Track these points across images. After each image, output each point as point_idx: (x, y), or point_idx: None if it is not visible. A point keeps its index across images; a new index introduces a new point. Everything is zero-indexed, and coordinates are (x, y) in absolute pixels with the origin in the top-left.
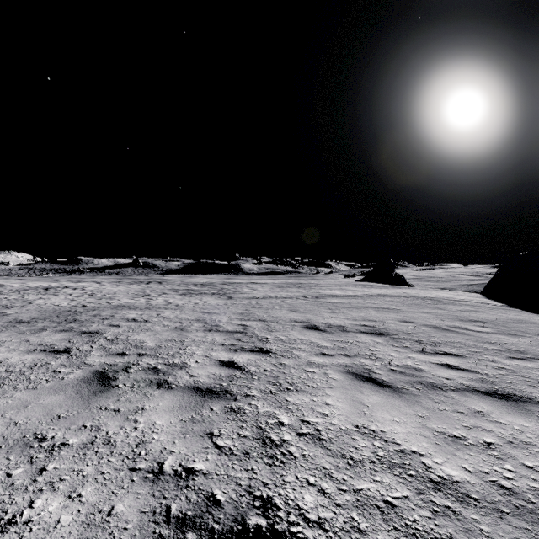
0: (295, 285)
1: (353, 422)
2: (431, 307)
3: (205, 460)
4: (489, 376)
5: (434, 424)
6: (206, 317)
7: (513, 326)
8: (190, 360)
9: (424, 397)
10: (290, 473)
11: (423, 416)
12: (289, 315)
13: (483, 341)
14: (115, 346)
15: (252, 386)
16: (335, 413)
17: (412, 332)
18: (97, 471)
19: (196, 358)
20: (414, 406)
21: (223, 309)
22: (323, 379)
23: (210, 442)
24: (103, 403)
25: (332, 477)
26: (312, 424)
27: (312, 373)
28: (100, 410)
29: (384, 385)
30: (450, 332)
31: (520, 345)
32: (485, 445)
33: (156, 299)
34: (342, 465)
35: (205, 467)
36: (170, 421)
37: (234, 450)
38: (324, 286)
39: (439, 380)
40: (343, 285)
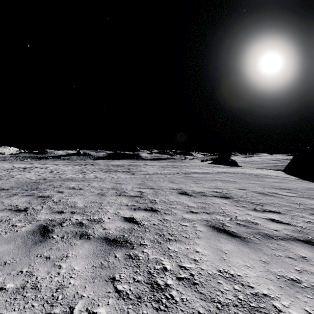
0: (172, 166)
1: (216, 267)
2: (255, 180)
3: (107, 304)
4: (303, 228)
5: (275, 269)
6: (118, 186)
7: (308, 192)
8: (105, 216)
9: (263, 245)
10: None
11: (265, 261)
12: (169, 185)
13: (292, 202)
14: (57, 206)
15: (144, 237)
16: (203, 260)
17: (246, 196)
18: None
19: (109, 215)
20: (258, 252)
21: (129, 181)
22: (193, 231)
23: (112, 286)
24: (39, 251)
25: None
26: (187, 269)
27: (185, 226)
28: (36, 257)
29: (234, 235)
30: (270, 196)
31: None
32: None
33: (89, 174)
34: (212, 309)
35: (106, 312)
36: (85, 267)
37: (130, 294)
38: (189, 167)
39: (270, 231)
40: (200, 166)
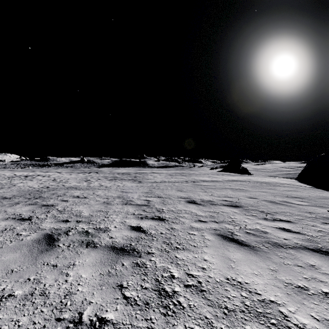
0: (180, 174)
1: (224, 275)
2: (266, 188)
3: (115, 310)
4: (313, 237)
5: (283, 276)
6: (124, 194)
7: (321, 201)
8: (111, 225)
9: (272, 254)
10: (180, 323)
11: (274, 269)
12: (177, 193)
13: (304, 211)
14: (62, 215)
15: (152, 246)
16: (211, 268)
17: (256, 205)
18: (30, 321)
19: (115, 224)
20: (266, 261)
21: (135, 189)
22: (201, 240)
23: (120, 293)
24: (46, 260)
25: (212, 326)
26: (195, 276)
27: (193, 235)
28: (43, 265)
29: (243, 244)
30: (281, 205)
31: (328, 214)
32: (323, 294)
33: (93, 183)
34: (219, 314)
35: (114, 317)
36: (92, 275)
37: (137, 300)
38: (198, 175)
39: (280, 240)
40: (210, 174)
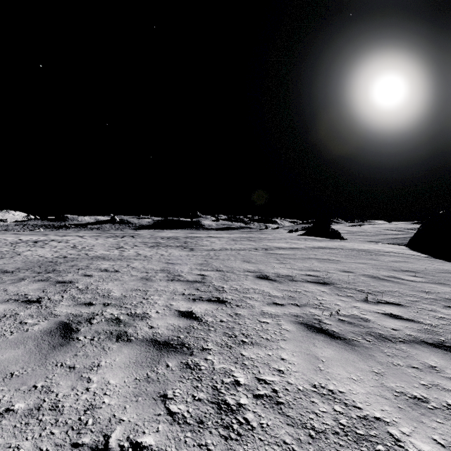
0: (247, 239)
1: (310, 380)
2: (366, 258)
3: (156, 431)
4: (433, 327)
5: (392, 383)
6: (170, 267)
7: (441, 275)
8: (151, 310)
9: (376, 350)
10: (247, 450)
11: (379, 372)
12: (242, 265)
13: (418, 290)
14: (84, 296)
15: (208, 339)
16: (291, 370)
17: (353, 281)
18: (35, 447)
19: (157, 308)
20: (368, 360)
21: (185, 260)
22: (277, 330)
23: (163, 407)
24: (60, 359)
25: None
26: (268, 383)
27: (265, 324)
28: (55, 367)
29: (335, 336)
30: (387, 281)
31: None
32: (450, 408)
33: (128, 251)
34: (304, 438)
35: (154, 442)
36: (124, 380)
37: (188, 417)
38: (272, 240)
39: (386, 331)
40: (288, 238)
